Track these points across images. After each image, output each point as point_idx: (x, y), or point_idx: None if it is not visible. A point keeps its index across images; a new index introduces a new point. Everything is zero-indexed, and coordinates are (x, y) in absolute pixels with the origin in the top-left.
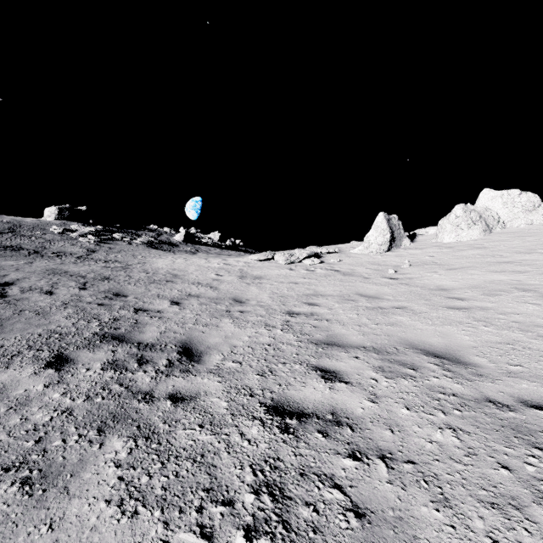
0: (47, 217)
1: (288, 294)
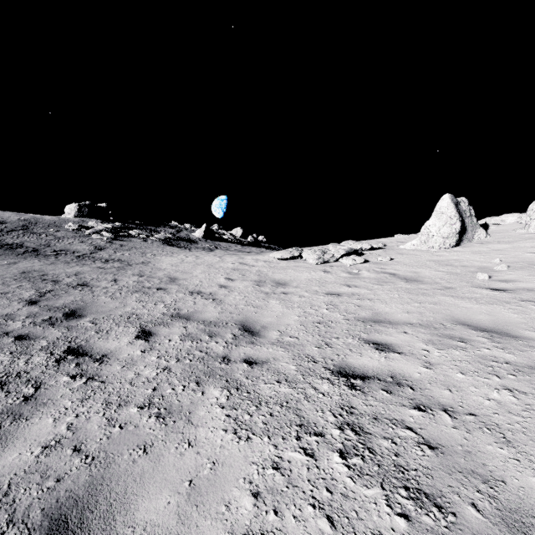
0: (67, 214)
1: (331, 318)
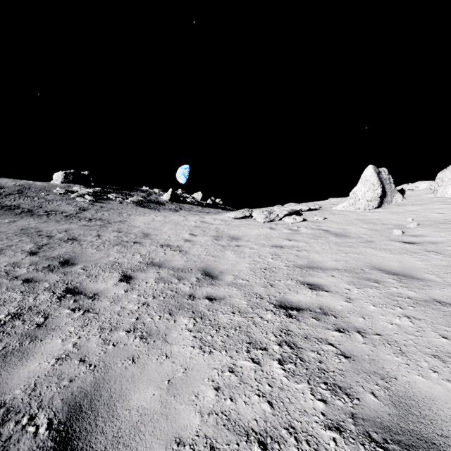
0: (55, 181)
1: (275, 265)
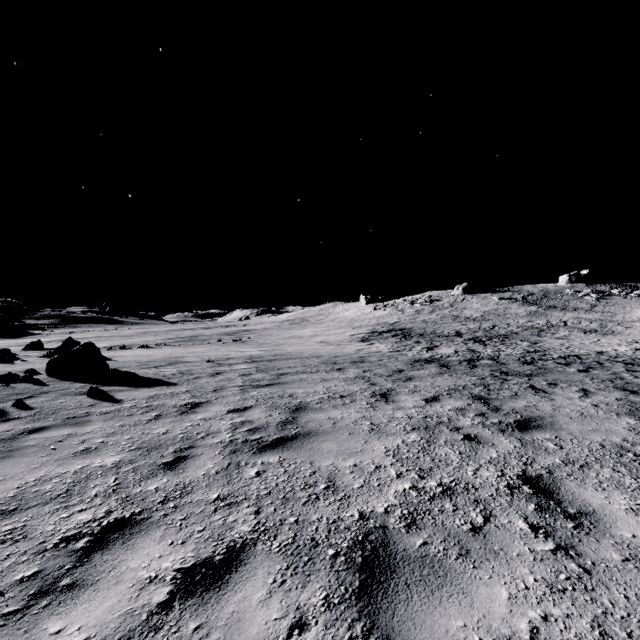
0: (561, 283)
1: None
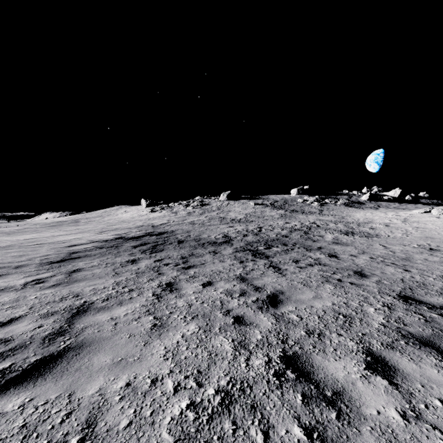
0: (293, 194)
1: (422, 228)
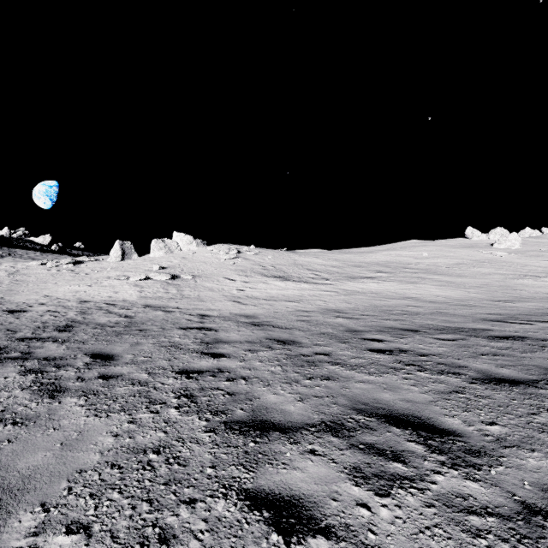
0: None
1: (22, 280)
